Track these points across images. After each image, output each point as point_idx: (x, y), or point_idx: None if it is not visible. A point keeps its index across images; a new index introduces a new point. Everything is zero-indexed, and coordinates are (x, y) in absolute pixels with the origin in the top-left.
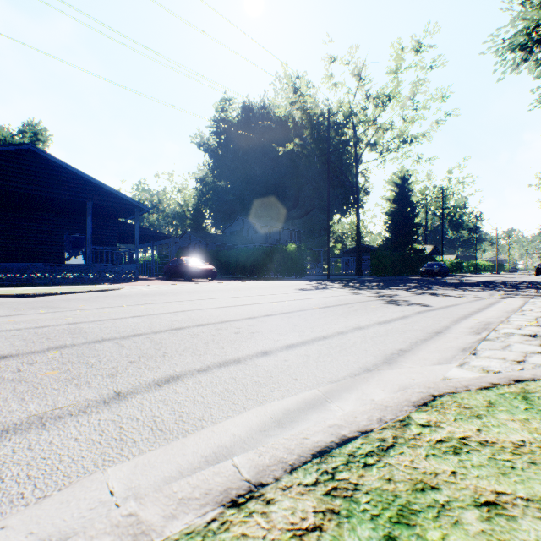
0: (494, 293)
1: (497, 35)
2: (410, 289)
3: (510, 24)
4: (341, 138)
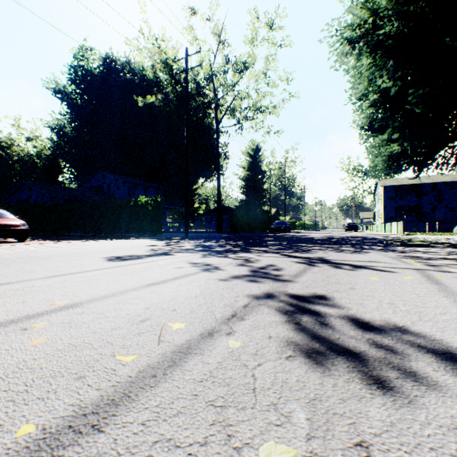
0: (394, 256)
1: (332, 26)
2: (283, 251)
3: (342, 18)
4: (203, 100)
